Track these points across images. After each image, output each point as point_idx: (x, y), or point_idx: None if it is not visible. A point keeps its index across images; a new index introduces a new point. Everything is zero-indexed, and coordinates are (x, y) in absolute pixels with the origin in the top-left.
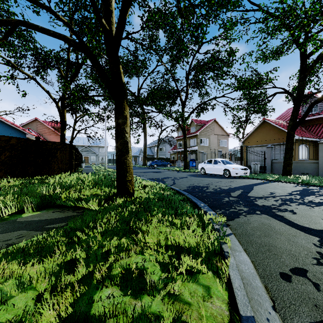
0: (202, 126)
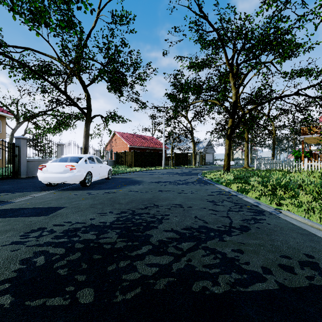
0: None
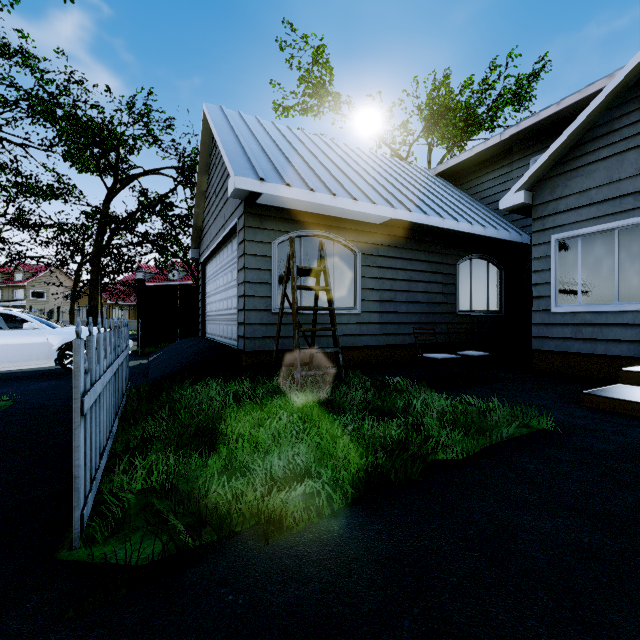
0: (36, 274)
